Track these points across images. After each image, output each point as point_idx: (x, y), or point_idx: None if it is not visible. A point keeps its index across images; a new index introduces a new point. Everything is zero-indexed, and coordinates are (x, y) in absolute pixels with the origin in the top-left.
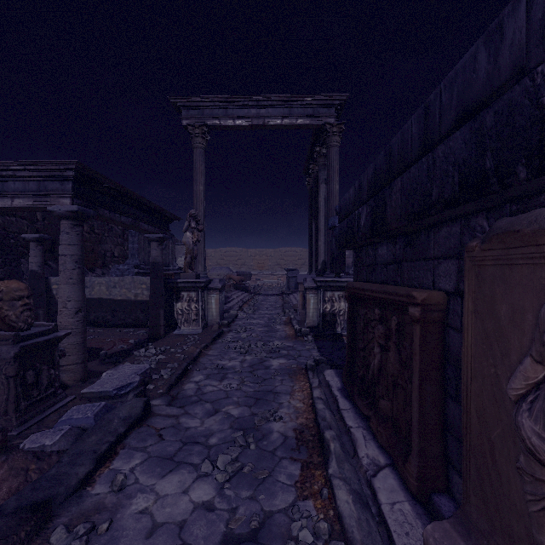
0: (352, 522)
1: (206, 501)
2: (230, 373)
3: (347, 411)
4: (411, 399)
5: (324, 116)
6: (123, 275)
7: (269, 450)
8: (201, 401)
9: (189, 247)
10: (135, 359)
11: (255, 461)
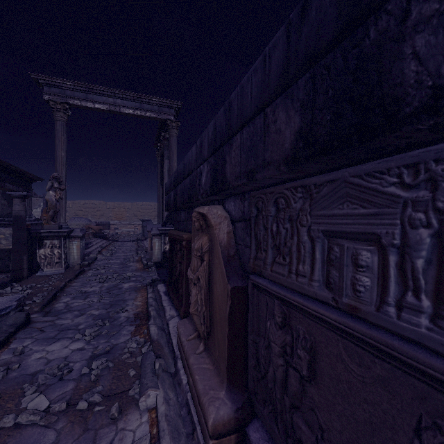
0: (155, 334)
1: (80, 348)
2: (92, 294)
3: (165, 300)
4: (183, 281)
5: (166, 113)
6: None
7: (118, 324)
8: (70, 311)
9: (52, 203)
10: (3, 296)
11: (109, 329)
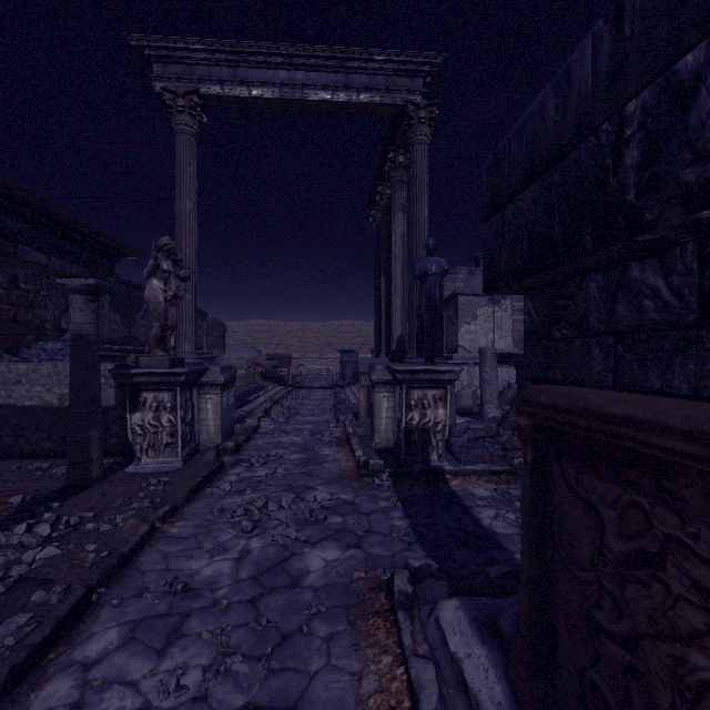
0: None
1: None
2: (197, 611)
3: None
4: None
5: (405, 90)
6: (52, 360)
7: None
8: None
9: (157, 307)
10: None
11: None
